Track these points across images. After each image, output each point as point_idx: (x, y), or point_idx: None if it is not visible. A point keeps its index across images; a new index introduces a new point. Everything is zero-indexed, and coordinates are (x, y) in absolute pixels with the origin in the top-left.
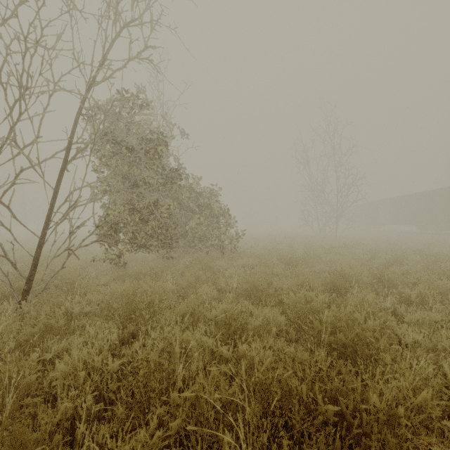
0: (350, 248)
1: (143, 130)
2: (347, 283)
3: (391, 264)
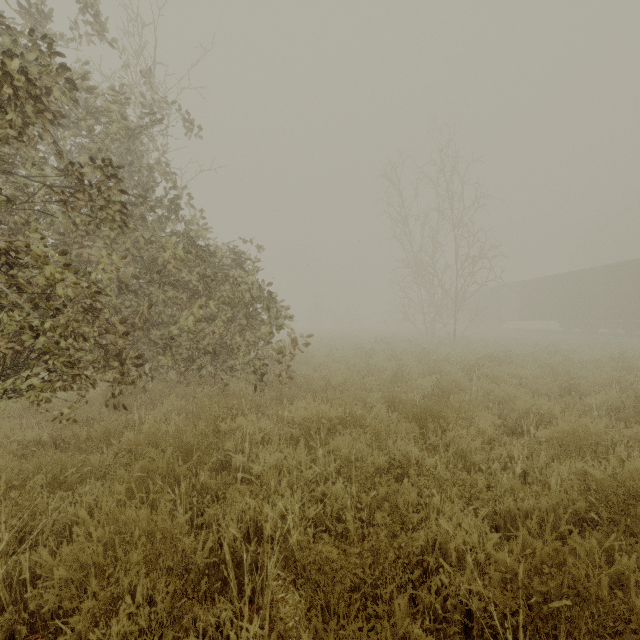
0: (506, 365)
1: None
2: None
3: None
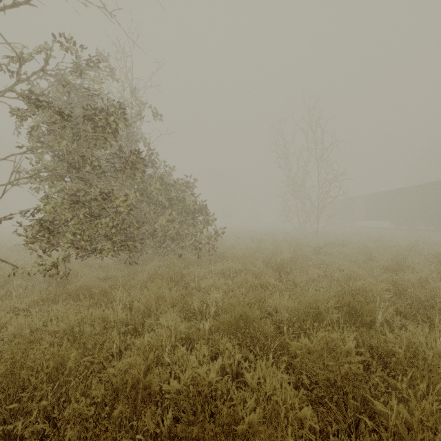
0: (339, 247)
1: (91, 96)
2: (371, 307)
3: (396, 268)
